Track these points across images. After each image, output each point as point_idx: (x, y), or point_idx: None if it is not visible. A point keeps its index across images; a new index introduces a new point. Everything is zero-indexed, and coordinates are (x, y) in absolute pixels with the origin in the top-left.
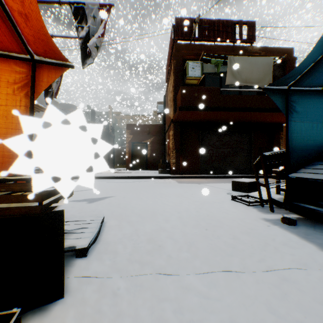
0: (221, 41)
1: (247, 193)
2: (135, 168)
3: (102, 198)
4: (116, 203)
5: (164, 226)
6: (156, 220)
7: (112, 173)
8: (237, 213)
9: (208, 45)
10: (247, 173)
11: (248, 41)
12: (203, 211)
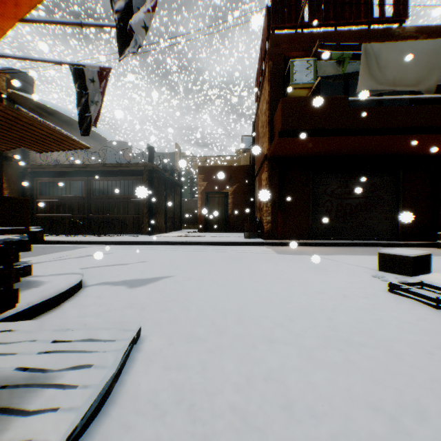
0: (348, 25)
1: (418, 279)
2: (210, 230)
3: (152, 278)
4: (174, 291)
5: (266, 360)
6: (247, 339)
7: (177, 237)
8: (423, 329)
9: (325, 32)
10: (390, 239)
11: (394, 20)
12: (341, 317)
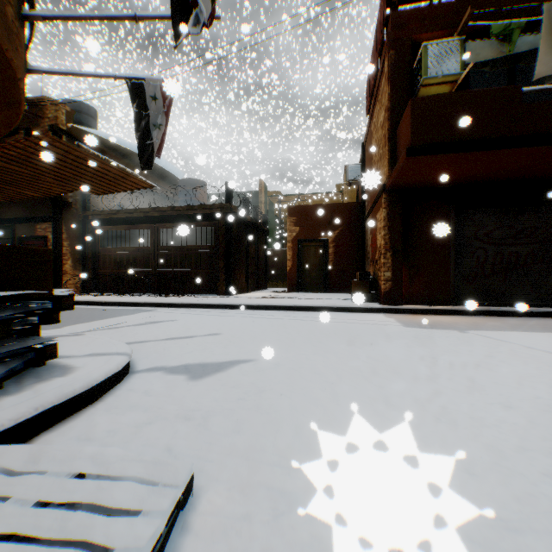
0: None
1: None
2: (304, 289)
3: (225, 363)
4: (254, 388)
5: None
6: None
7: (262, 299)
8: None
9: None
10: None
11: None
12: None
